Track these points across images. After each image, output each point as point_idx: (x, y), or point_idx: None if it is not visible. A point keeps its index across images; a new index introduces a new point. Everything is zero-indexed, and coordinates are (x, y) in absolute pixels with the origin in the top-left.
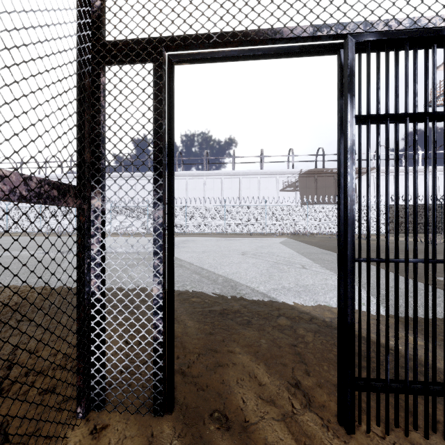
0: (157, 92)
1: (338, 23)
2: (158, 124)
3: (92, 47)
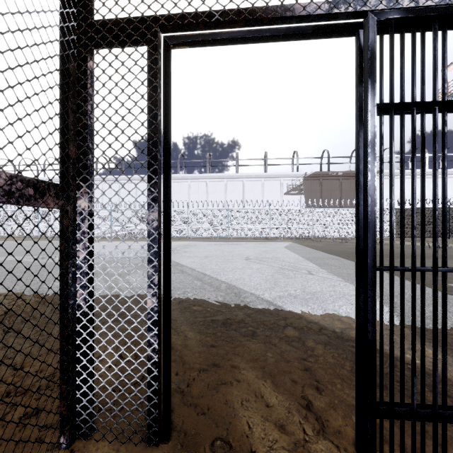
0: (151, 77)
1: None
2: (152, 115)
3: (78, 27)
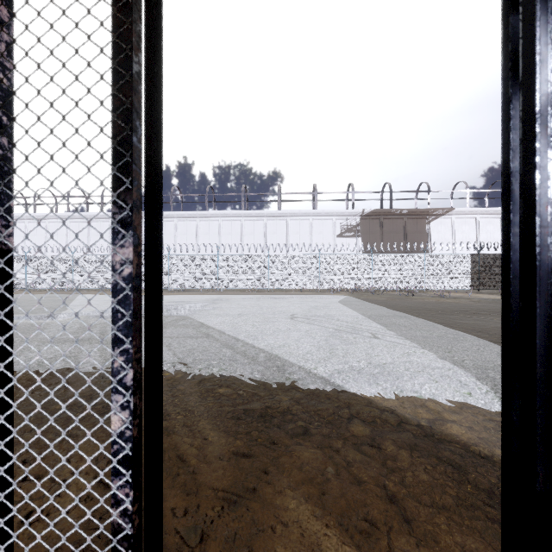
0: None
1: None
2: (121, 60)
3: None
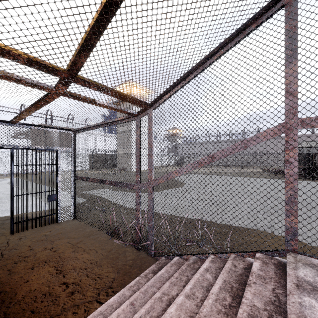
0: None
1: (10, 145)
2: None
3: None
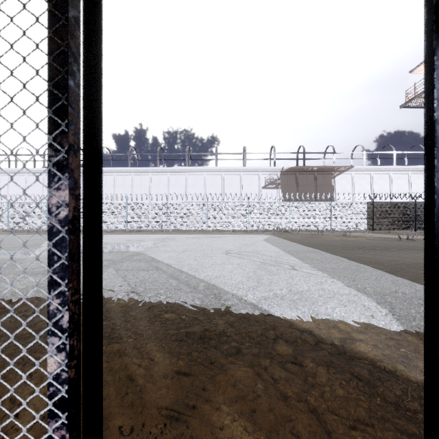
0: None
1: None
2: (57, 3)
3: None
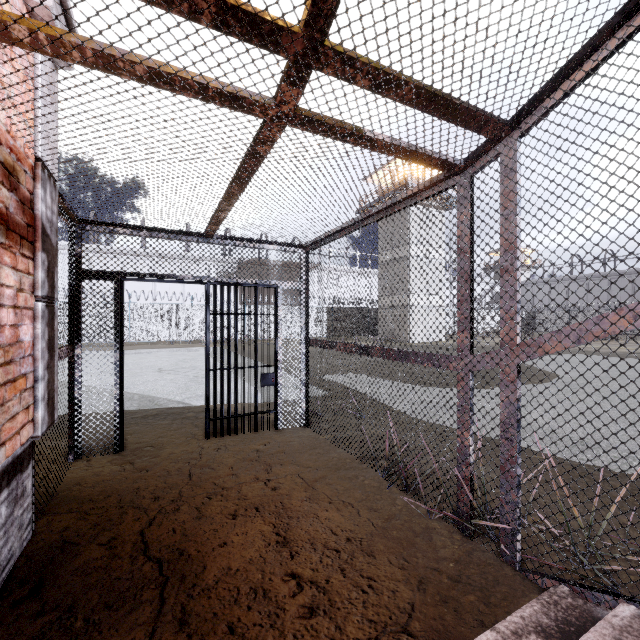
0: (116, 298)
1: (204, 277)
2: (117, 313)
3: (76, 272)
